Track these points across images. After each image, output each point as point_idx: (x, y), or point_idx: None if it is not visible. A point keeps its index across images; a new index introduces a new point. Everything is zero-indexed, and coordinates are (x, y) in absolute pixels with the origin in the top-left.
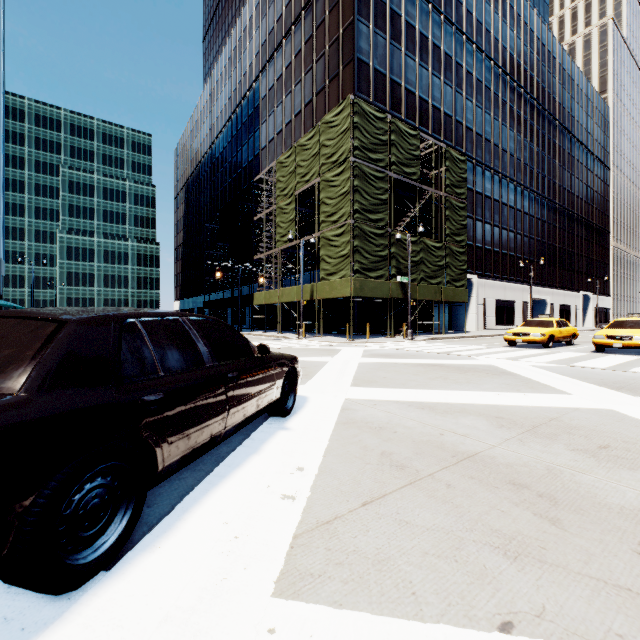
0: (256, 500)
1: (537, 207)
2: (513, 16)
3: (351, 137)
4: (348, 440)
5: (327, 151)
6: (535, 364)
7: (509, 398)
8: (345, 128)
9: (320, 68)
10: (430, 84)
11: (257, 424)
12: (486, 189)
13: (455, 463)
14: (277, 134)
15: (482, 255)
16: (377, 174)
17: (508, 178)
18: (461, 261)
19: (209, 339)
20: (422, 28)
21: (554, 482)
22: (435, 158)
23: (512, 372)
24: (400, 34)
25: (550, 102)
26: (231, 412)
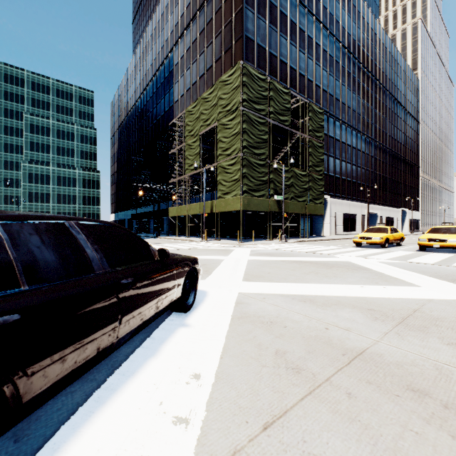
0: (144, 427)
1: (371, 148)
2: (355, 12)
3: (241, 92)
4: (243, 337)
5: (223, 102)
6: (381, 260)
7: (373, 290)
8: (236, 85)
9: (218, 43)
10: (297, 57)
11: (160, 320)
12: (336, 134)
13: (348, 363)
14: (186, 91)
15: (334, 181)
16: (260, 120)
17: (351, 127)
18: (320, 185)
19: (102, 244)
20: (292, 16)
21: (451, 386)
22: (301, 110)
23: (366, 267)
24: (276, 20)
25: (380, 74)
26: (124, 320)
